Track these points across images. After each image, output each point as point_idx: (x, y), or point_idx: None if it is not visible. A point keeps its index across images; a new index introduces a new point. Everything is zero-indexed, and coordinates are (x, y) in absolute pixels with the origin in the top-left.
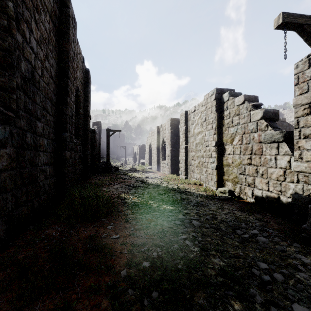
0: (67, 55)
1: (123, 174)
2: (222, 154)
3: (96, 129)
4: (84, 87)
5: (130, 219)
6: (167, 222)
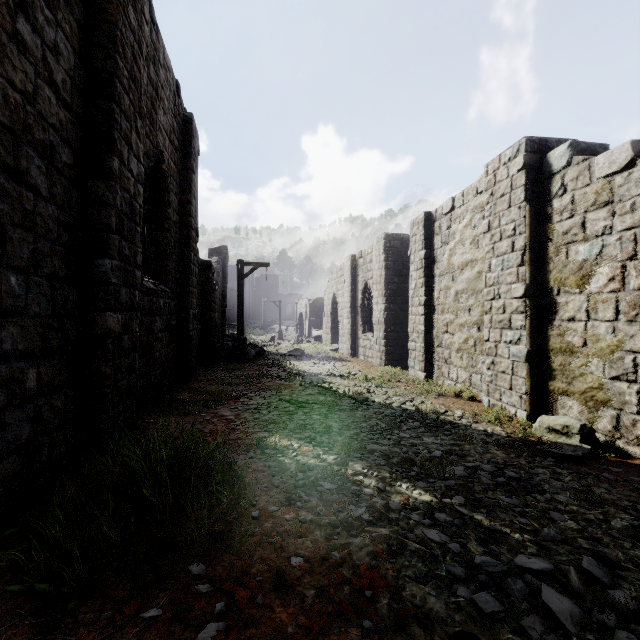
0: (112, 35)
1: (274, 365)
2: (544, 319)
3: (216, 264)
4: (182, 158)
5: (295, 569)
6: (439, 590)
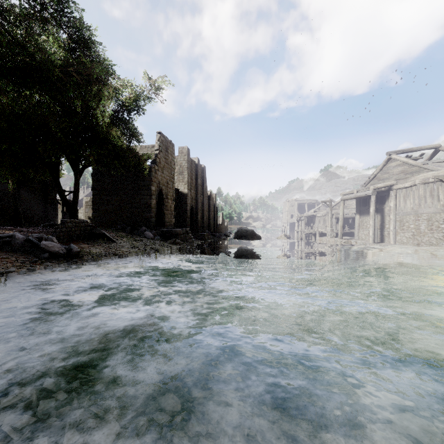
0: None
1: None
2: None
3: None
4: None
5: None
6: None
